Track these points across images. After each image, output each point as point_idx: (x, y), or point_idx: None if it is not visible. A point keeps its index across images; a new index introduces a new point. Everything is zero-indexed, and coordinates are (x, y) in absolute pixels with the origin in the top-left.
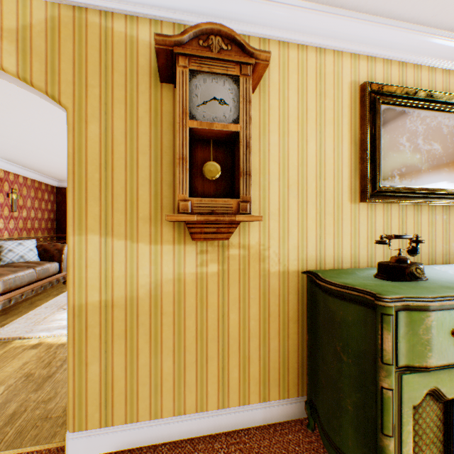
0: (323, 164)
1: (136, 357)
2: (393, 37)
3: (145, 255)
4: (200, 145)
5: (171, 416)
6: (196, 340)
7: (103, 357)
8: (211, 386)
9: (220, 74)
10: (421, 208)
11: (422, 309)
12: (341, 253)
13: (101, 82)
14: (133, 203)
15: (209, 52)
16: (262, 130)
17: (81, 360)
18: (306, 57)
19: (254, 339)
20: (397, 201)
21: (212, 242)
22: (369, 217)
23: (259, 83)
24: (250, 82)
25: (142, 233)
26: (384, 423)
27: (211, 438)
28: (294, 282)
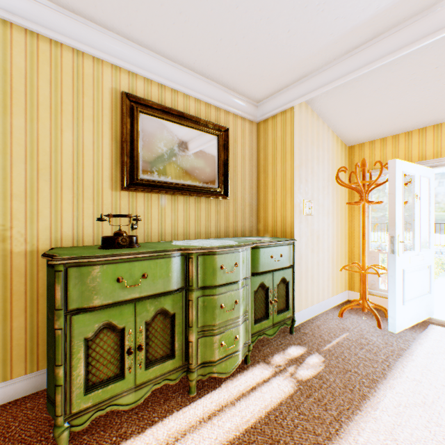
0: (82, 154)
1: None
2: (149, 62)
3: None
4: None
5: None
6: None
7: None
8: None
9: None
10: (179, 198)
11: (92, 265)
12: (102, 233)
13: None
14: None
15: None
16: (3, 111)
17: None
18: (62, 54)
19: None
20: (153, 191)
21: None
22: (131, 203)
23: None
24: None
25: None
26: (57, 357)
27: None
28: (46, 260)
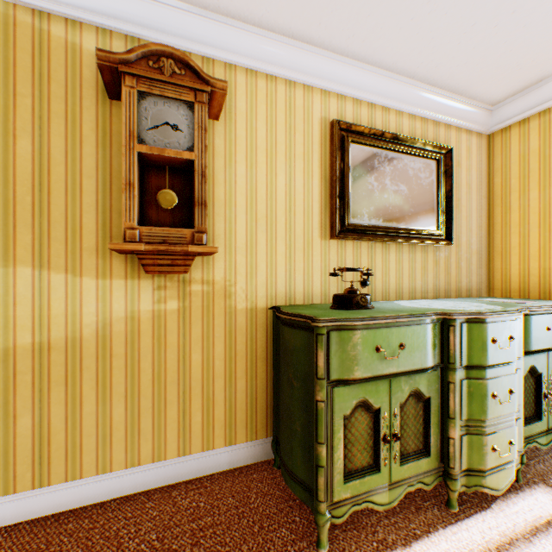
0: (294, 199)
1: (80, 405)
2: (361, 78)
3: (91, 290)
4: (155, 172)
5: (123, 469)
6: (153, 384)
7: (37, 407)
8: (171, 433)
9: (174, 99)
10: (390, 246)
11: (351, 329)
12: (312, 290)
13: (35, 92)
14: (76, 232)
15: (161, 74)
16: (229, 160)
17: (8, 413)
18: (276, 88)
19: (219, 380)
20: (365, 238)
21: (172, 277)
22: (339, 254)
23: (225, 110)
24: (206, 110)
25: (88, 266)
26: (319, 433)
27: (170, 487)
28: (262, 319)
